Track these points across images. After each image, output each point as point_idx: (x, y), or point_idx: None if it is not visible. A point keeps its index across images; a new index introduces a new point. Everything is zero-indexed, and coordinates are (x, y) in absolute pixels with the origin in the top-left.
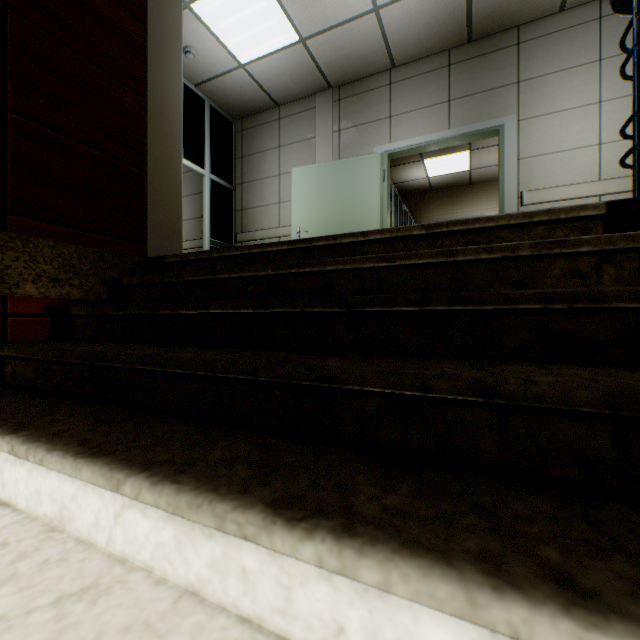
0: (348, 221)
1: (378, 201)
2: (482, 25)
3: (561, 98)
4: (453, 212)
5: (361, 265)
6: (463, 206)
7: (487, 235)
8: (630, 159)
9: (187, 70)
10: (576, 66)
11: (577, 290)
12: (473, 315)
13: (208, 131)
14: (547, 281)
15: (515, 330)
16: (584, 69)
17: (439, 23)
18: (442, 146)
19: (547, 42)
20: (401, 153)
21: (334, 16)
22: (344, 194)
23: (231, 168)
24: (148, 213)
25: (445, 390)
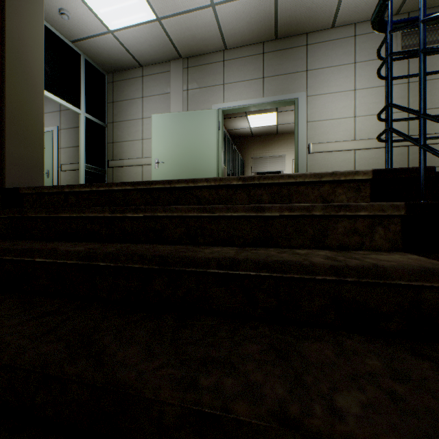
0: (194, 156)
1: (215, 143)
2: (284, 29)
3: (332, 84)
4: (266, 152)
5: (187, 214)
6: (273, 148)
7: (288, 188)
8: (372, 128)
9: (63, 28)
10: (341, 65)
11: (365, 266)
12: (278, 280)
13: (83, 79)
14: (334, 236)
15: (313, 296)
16: (346, 67)
17: (256, 22)
18: (259, 108)
19: (324, 46)
20: (231, 110)
21: (182, 5)
22: (191, 136)
23: (104, 110)
24: (5, 148)
25: (246, 415)
